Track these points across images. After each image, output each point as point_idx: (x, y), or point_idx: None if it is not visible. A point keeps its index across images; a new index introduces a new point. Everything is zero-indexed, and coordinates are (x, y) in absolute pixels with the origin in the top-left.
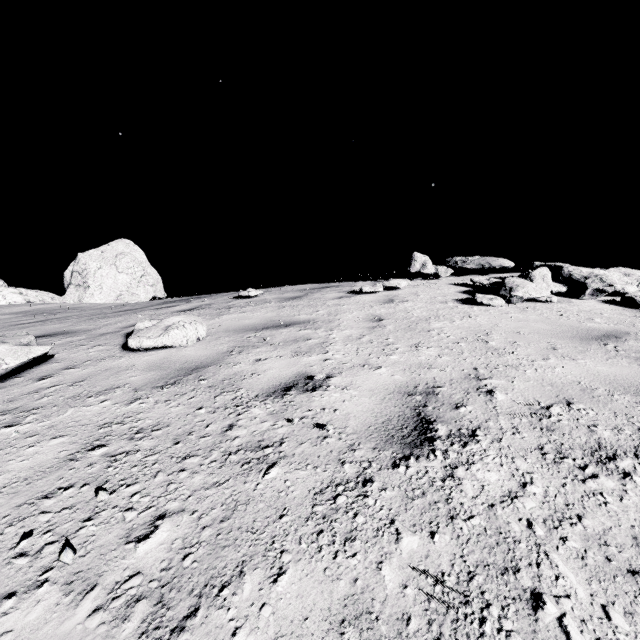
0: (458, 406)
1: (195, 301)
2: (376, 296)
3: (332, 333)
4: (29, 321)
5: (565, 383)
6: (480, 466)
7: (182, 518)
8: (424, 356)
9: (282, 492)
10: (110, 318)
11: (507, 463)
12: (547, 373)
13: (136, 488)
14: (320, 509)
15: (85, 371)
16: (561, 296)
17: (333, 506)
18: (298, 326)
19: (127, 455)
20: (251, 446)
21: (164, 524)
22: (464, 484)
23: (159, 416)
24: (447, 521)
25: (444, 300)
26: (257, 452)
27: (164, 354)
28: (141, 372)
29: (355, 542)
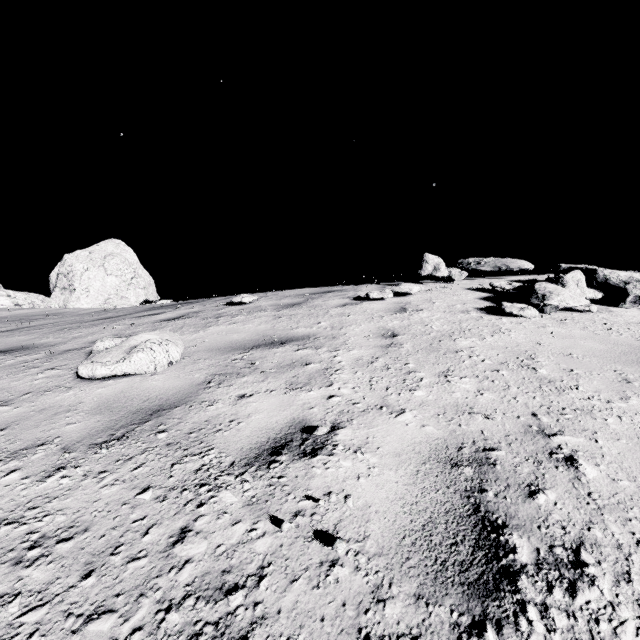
0: (533, 491)
1: (183, 307)
2: (385, 303)
3: (337, 354)
4: None
5: None
6: None
7: None
8: (459, 392)
9: None
10: (83, 328)
11: None
12: (638, 424)
13: None
14: None
15: (15, 411)
16: (596, 303)
17: None
18: (295, 344)
19: None
20: (208, 586)
21: None
22: None
23: (79, 506)
24: None
25: (464, 309)
26: (216, 604)
27: (124, 385)
28: (84, 416)
29: None
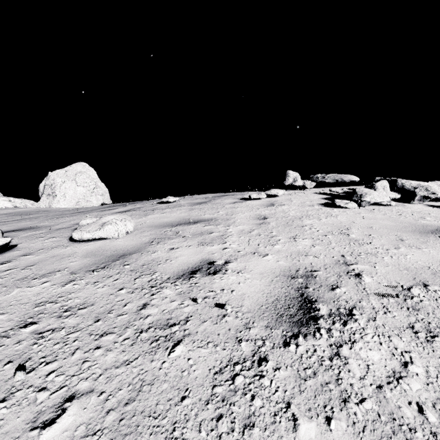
0: (334, 287)
1: (130, 205)
2: (261, 201)
3: (229, 228)
4: (10, 220)
5: (417, 268)
6: (362, 345)
7: (90, 400)
8: (301, 246)
9: (185, 371)
10: (67, 217)
11: (385, 342)
12: (401, 259)
13: (53, 366)
14: (219, 390)
15: (37, 257)
16: (396, 201)
17: (231, 387)
18: (203, 223)
19: (53, 332)
20: (160, 324)
21: (71, 407)
22: (350, 363)
23: (87, 296)
24: (340, 405)
25: (311, 204)
26: (165, 330)
27: (100, 244)
28: (79, 258)
29: (253, 430)
